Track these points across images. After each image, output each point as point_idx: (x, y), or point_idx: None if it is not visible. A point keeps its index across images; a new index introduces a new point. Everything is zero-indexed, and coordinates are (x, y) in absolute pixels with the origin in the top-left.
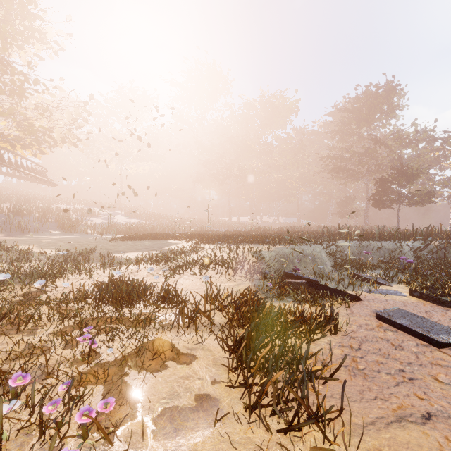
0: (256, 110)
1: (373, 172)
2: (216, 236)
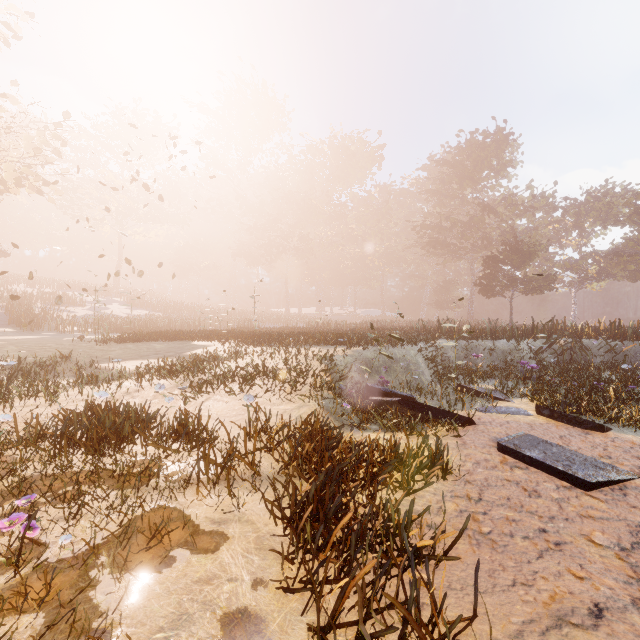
0: (325, 156)
1: (479, 248)
2: (267, 334)
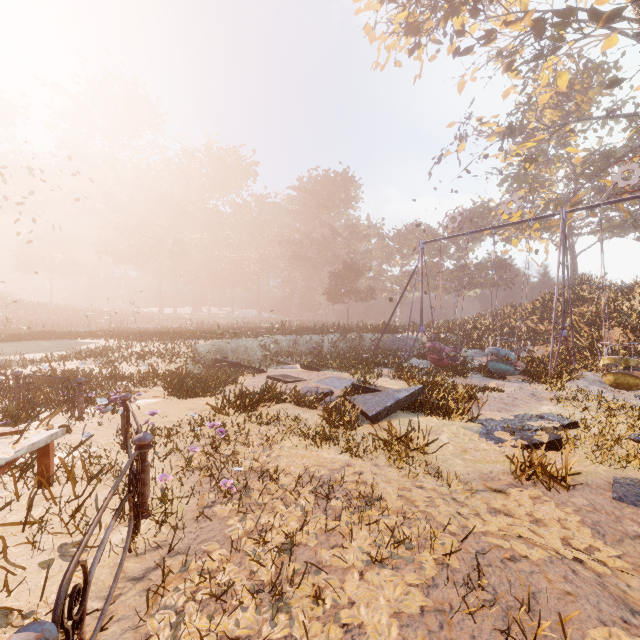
0: (201, 164)
1: (331, 263)
2: (147, 333)
